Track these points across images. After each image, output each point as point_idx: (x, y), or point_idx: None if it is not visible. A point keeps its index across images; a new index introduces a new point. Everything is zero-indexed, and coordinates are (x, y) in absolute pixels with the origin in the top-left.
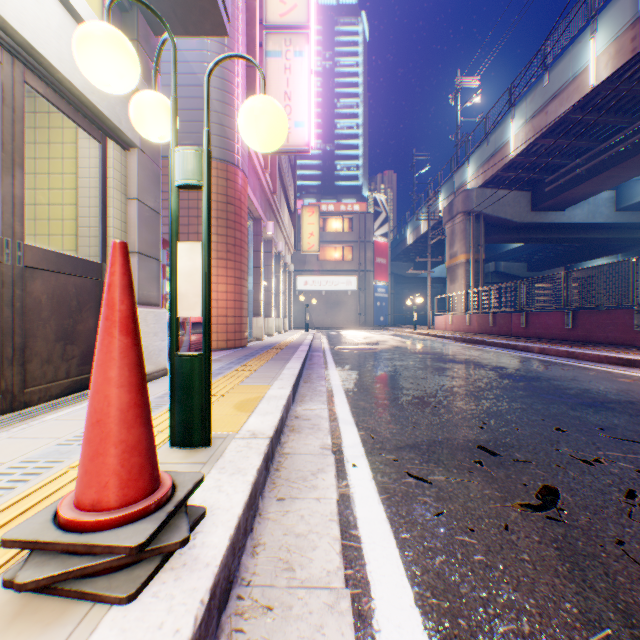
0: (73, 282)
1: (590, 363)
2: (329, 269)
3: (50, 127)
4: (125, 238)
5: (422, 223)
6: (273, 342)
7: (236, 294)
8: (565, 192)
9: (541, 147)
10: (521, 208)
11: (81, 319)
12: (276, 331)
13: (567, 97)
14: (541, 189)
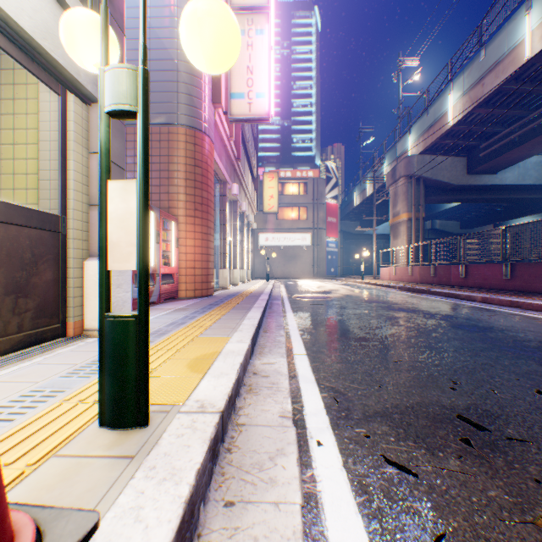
0: (26, 234)
1: (535, 312)
2: (287, 227)
3: (15, 83)
4: (87, 191)
5: (368, 187)
6: (237, 291)
7: (203, 248)
8: (498, 157)
9: (477, 116)
10: (457, 172)
11: (36, 271)
12: (240, 281)
13: (503, 69)
14: (476, 155)
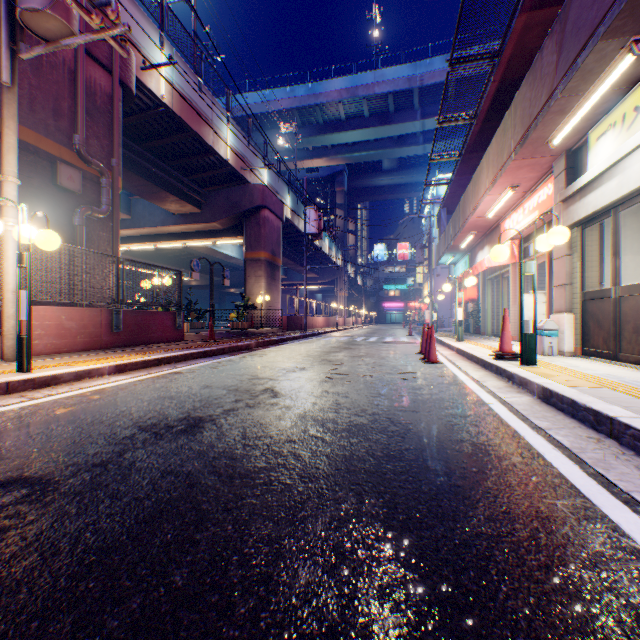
0: None
1: None
2: None
3: None
4: None
5: None
6: None
7: None
8: None
9: None
10: None
11: None
12: None
13: None
14: None
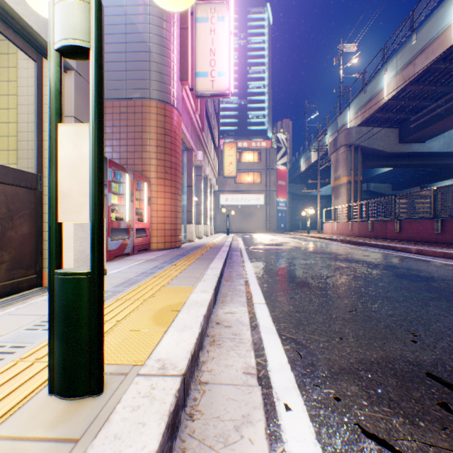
0: (1, 190)
1: None
2: (243, 189)
3: None
4: None
5: (312, 155)
6: (201, 243)
7: (172, 206)
8: (427, 127)
9: (408, 93)
10: (390, 141)
11: (11, 226)
12: (204, 235)
13: (432, 51)
14: (406, 126)
